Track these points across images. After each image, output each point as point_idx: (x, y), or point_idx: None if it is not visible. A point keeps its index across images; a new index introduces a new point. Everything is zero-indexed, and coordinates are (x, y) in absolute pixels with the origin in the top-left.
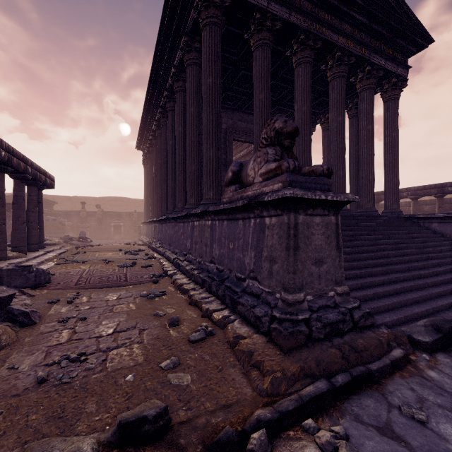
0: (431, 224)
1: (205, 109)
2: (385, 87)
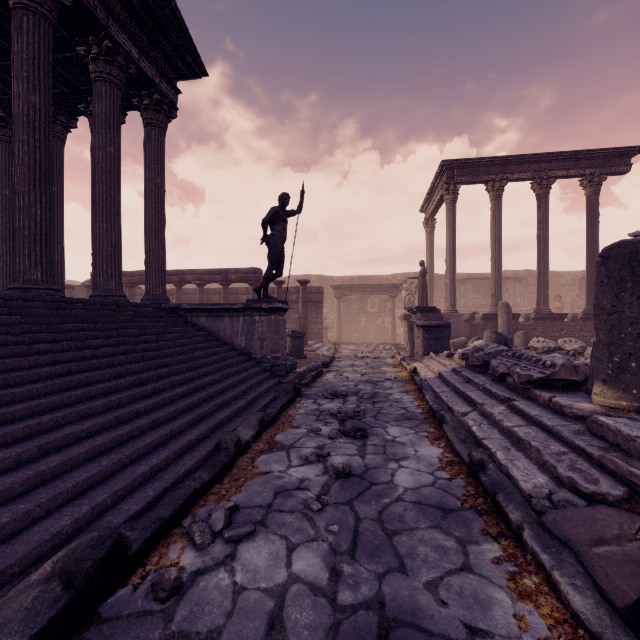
0: (200, 319)
1: None
2: (146, 103)
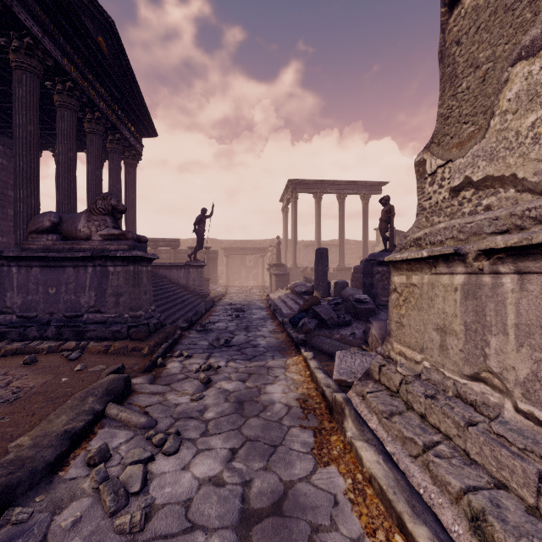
0: (160, 271)
1: None
2: (128, 154)
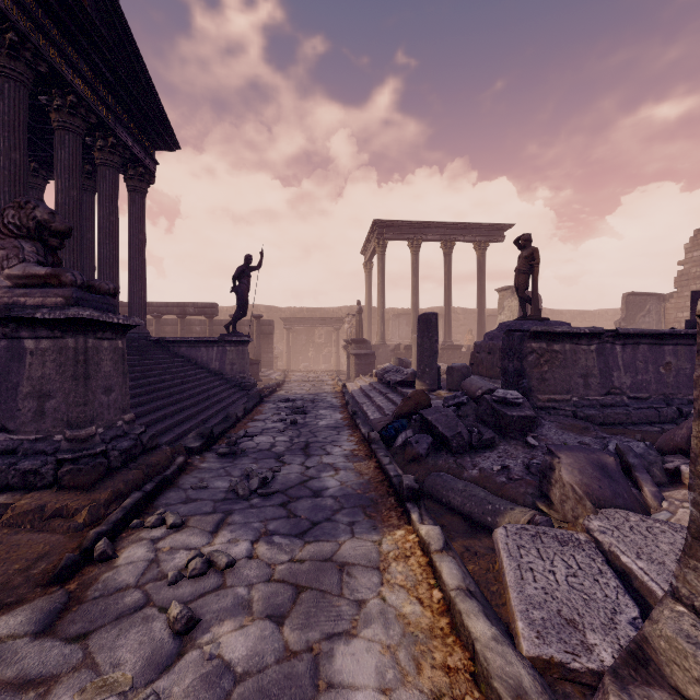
0: (181, 349)
1: None
2: (132, 173)
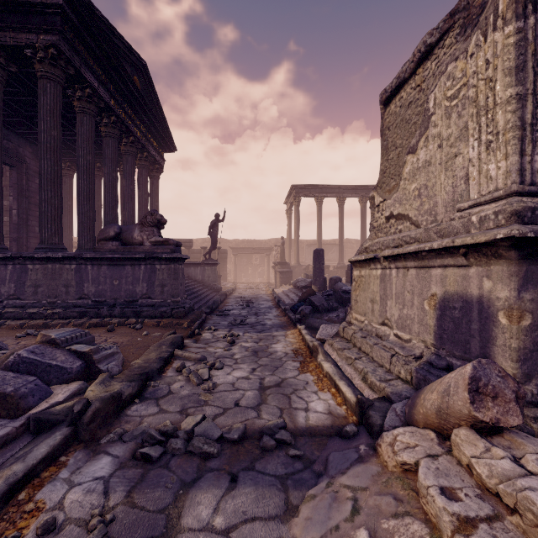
0: None
1: (48, 157)
2: (152, 168)
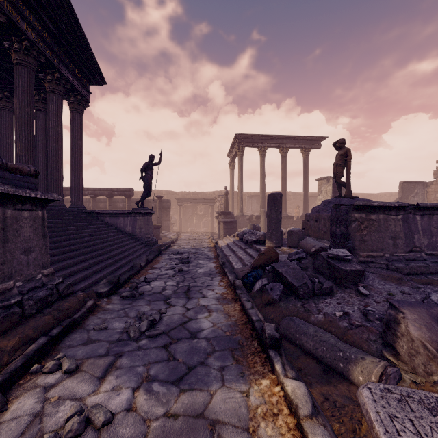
0: (106, 218)
1: None
2: (73, 99)
